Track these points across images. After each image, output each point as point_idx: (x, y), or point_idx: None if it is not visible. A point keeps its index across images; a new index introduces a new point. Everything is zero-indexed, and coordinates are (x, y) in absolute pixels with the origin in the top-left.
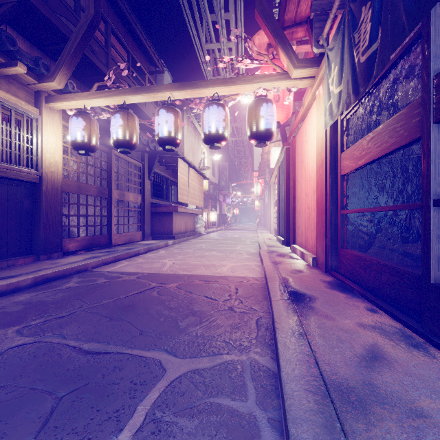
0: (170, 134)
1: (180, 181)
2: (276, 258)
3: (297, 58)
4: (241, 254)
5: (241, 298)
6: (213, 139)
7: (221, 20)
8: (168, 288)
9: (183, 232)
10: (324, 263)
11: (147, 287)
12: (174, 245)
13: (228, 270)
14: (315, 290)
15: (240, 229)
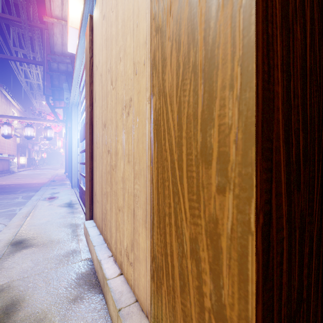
0: (9, 134)
1: (1, 142)
2: (56, 177)
3: (60, 119)
4: (43, 178)
5: (39, 185)
6: (29, 138)
7: (31, 65)
8: (12, 186)
9: (2, 170)
10: (68, 176)
11: (2, 186)
12: None
13: (35, 182)
14: (60, 180)
15: (47, 169)
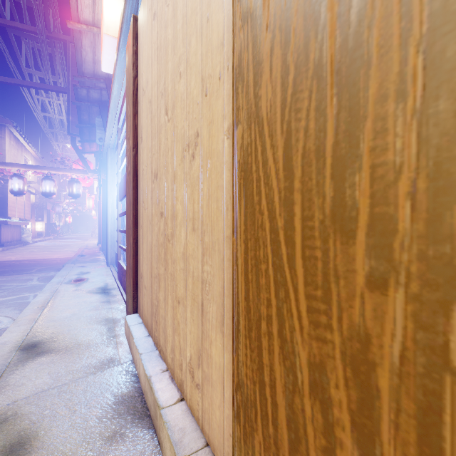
0: (21, 190)
1: (10, 201)
2: (86, 250)
3: (90, 169)
4: (67, 252)
5: (62, 261)
6: (48, 195)
7: (51, 93)
8: (24, 262)
9: (10, 241)
10: (102, 248)
11: (11, 263)
12: (4, 251)
13: (57, 257)
14: (90, 255)
15: (73, 239)
